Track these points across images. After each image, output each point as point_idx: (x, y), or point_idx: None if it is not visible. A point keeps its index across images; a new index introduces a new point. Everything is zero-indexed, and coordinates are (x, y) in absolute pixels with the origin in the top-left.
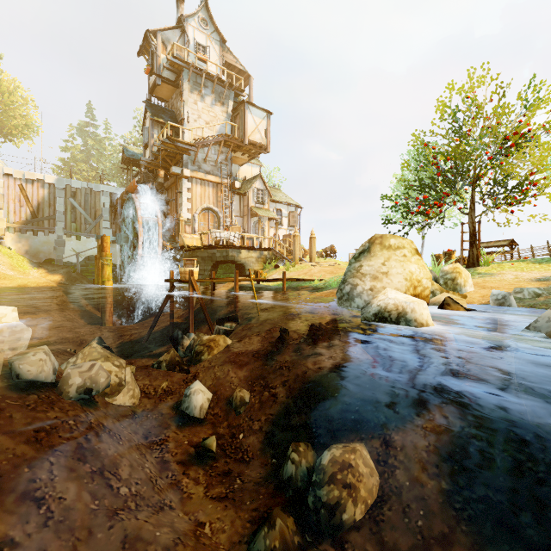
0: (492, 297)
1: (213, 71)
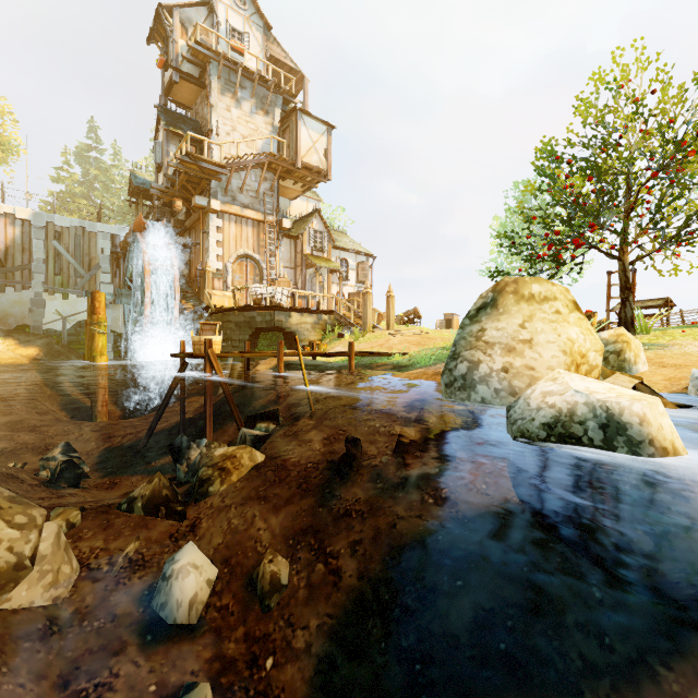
0: (695, 381)
1: (254, 67)
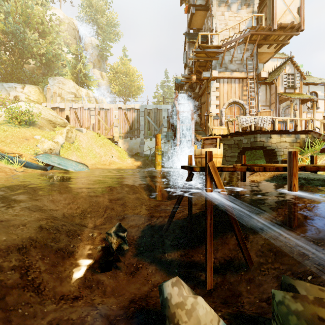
0: None
1: None
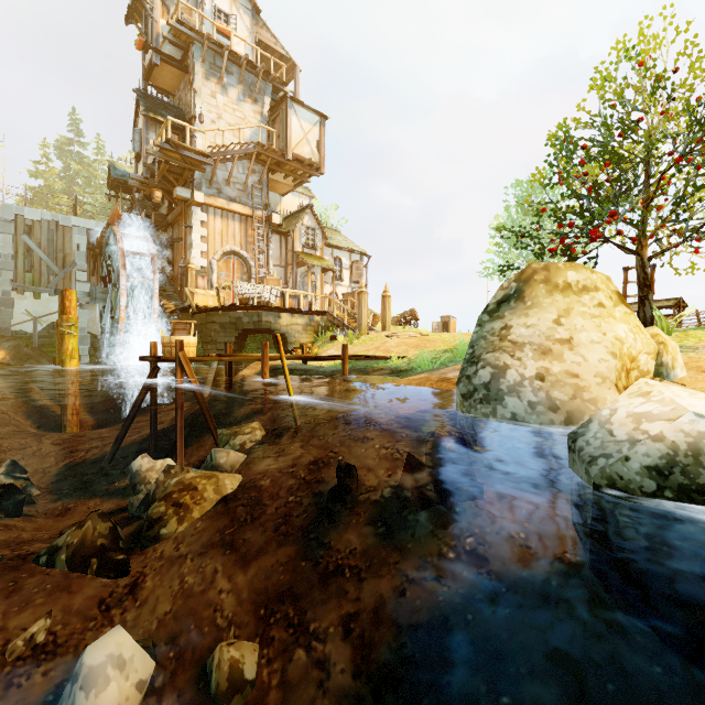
0: None
1: (242, 52)
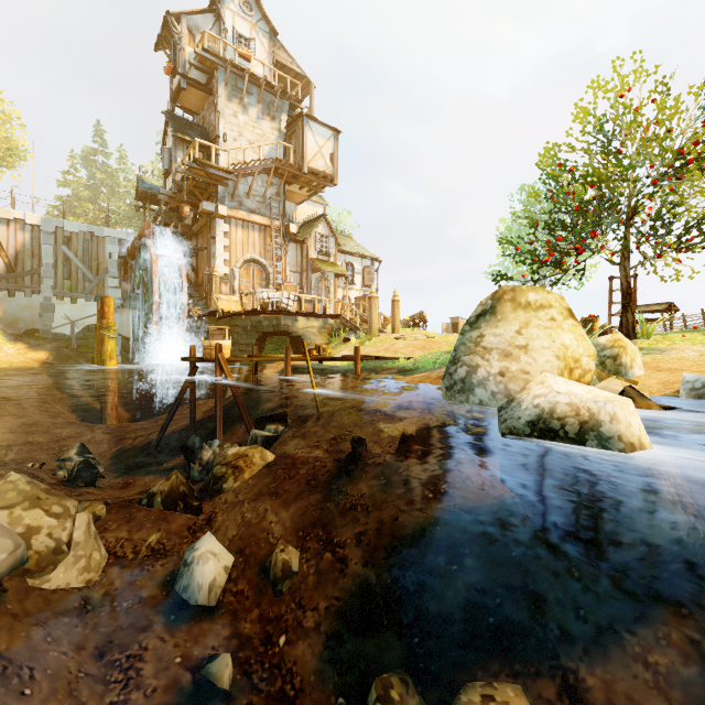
0: (685, 385)
1: (260, 73)
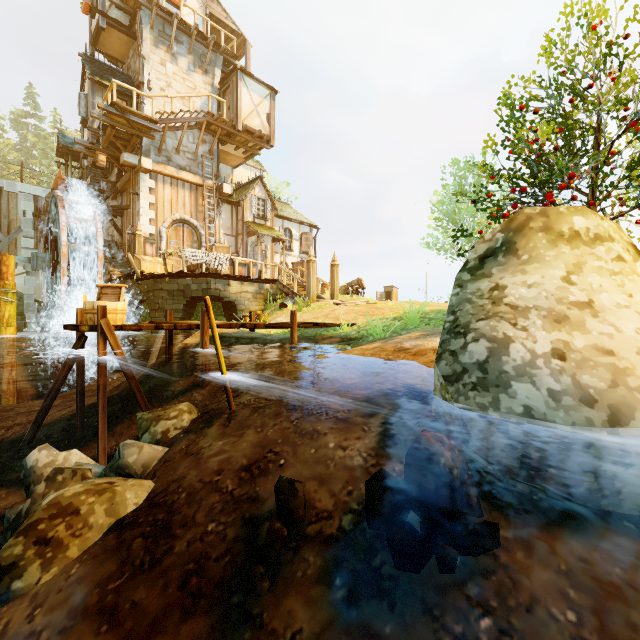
0: None
1: (192, 23)
